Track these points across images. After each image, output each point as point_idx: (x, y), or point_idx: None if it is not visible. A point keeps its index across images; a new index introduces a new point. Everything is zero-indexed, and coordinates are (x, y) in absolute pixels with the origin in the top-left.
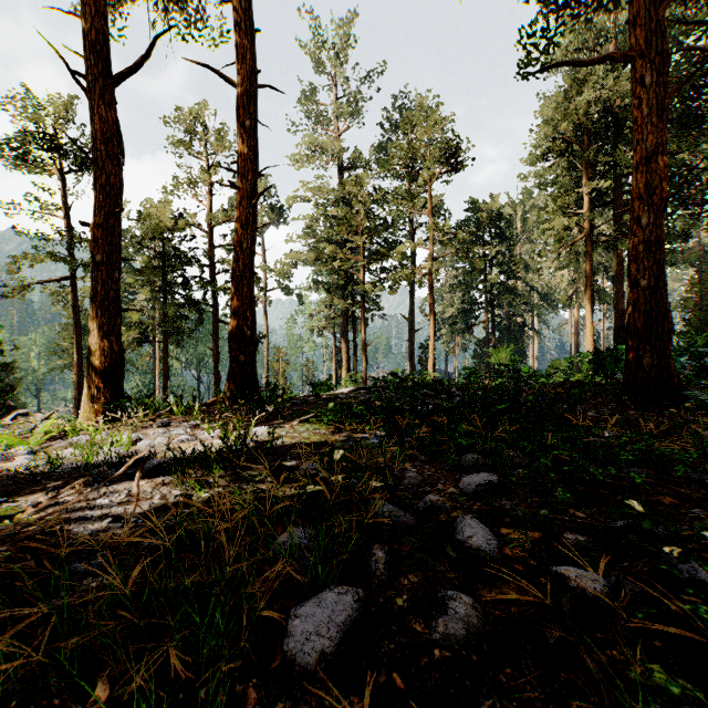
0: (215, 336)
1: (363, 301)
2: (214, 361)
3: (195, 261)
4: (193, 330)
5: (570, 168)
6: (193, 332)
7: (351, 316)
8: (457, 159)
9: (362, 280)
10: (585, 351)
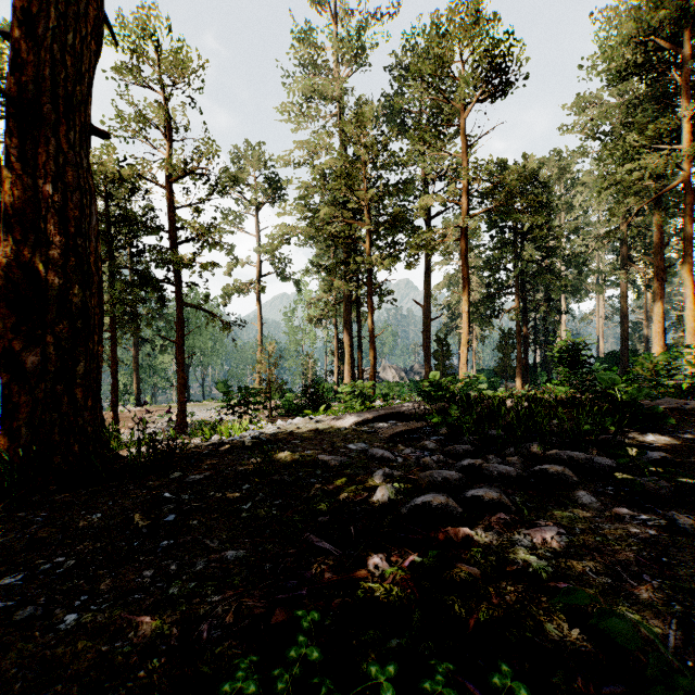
0: (178, 324)
1: (370, 279)
2: (177, 356)
3: (152, 226)
4: (153, 316)
5: (649, 97)
6: (152, 319)
7: (355, 303)
8: (501, 79)
9: (369, 252)
10: (652, 343)
